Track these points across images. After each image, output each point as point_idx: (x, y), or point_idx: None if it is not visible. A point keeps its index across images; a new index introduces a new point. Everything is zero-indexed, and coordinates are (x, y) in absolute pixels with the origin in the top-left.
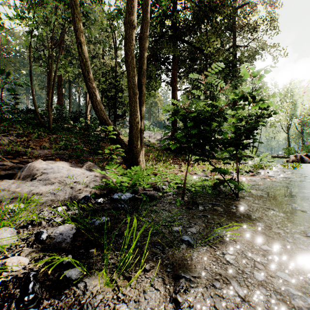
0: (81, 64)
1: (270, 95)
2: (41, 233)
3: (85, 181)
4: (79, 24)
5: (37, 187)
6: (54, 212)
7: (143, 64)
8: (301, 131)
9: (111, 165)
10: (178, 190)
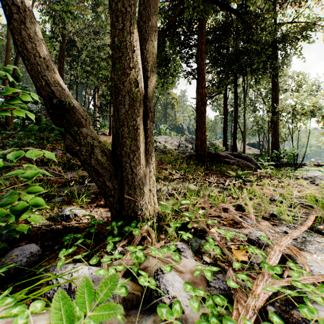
0: None
1: None
2: None
3: None
4: None
5: None
6: None
7: None
8: None
9: None
10: None
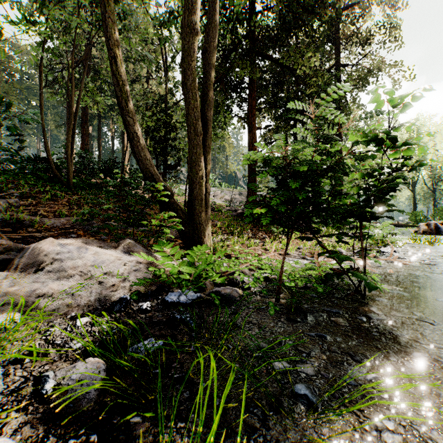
0: (115, 88)
1: (412, 136)
2: (45, 380)
3: (121, 271)
4: (112, 29)
5: (45, 284)
6: (72, 329)
7: (209, 90)
8: (432, 188)
9: (162, 244)
10: (267, 284)
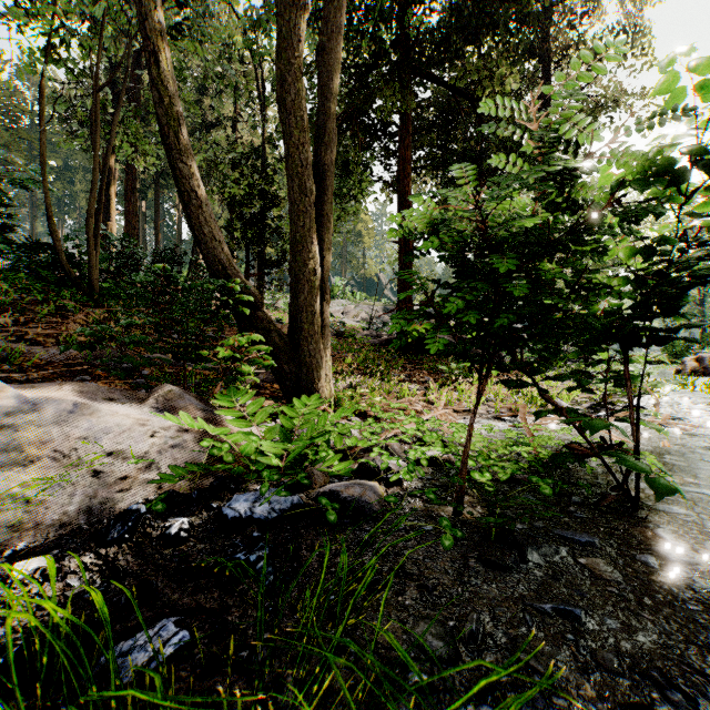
0: (156, 111)
1: None
2: None
3: (144, 448)
4: (151, 2)
5: None
6: None
7: (329, 117)
8: (699, 301)
9: (234, 394)
10: (435, 472)
